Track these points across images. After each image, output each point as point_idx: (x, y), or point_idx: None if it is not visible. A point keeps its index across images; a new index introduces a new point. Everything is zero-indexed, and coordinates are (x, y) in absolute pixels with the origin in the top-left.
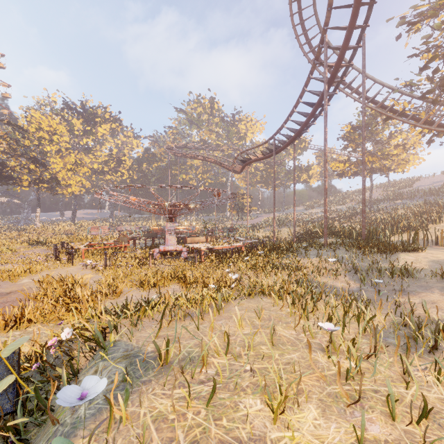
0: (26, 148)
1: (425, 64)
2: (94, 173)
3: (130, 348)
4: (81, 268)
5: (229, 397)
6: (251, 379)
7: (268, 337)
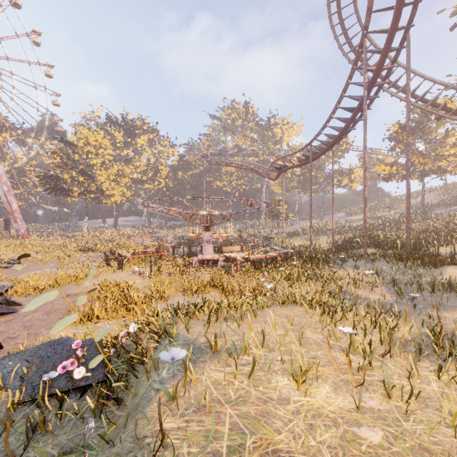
0: (75, 162)
1: None
2: (133, 183)
3: (187, 339)
4: (130, 274)
5: (264, 375)
6: (281, 365)
7: (297, 338)
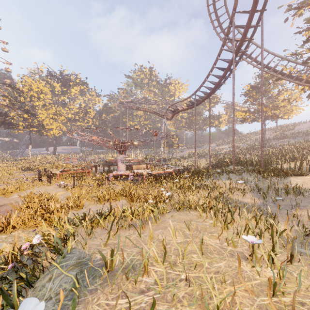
0: (21, 103)
1: (307, 38)
2: (68, 121)
3: (82, 256)
4: (56, 187)
5: (167, 309)
6: (186, 288)
7: (197, 246)
